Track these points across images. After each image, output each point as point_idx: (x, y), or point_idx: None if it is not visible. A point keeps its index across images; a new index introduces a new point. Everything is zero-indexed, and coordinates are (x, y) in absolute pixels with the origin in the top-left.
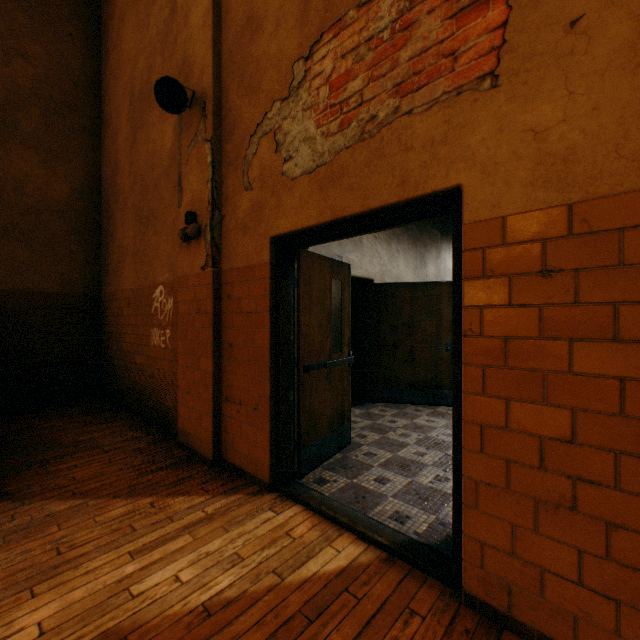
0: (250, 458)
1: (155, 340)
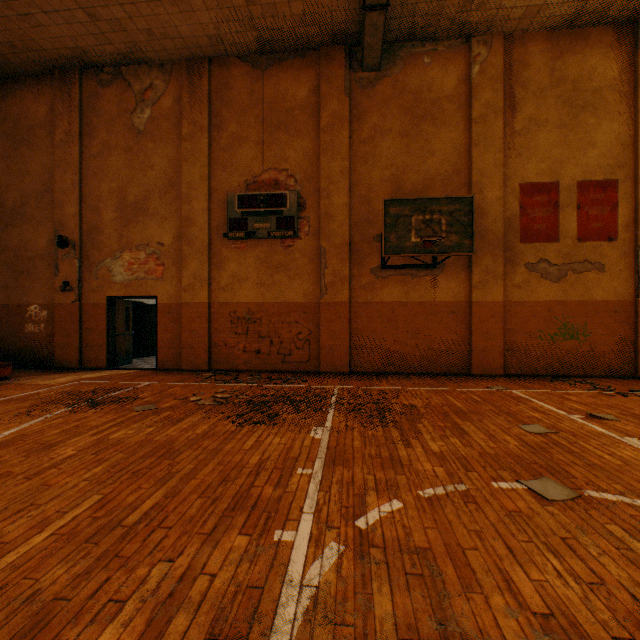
0: (98, 363)
1: (30, 329)
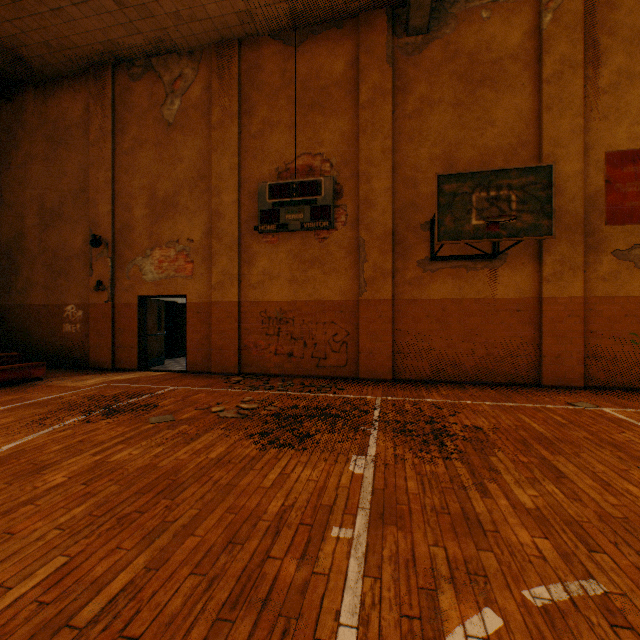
0: (130, 364)
1: (67, 329)
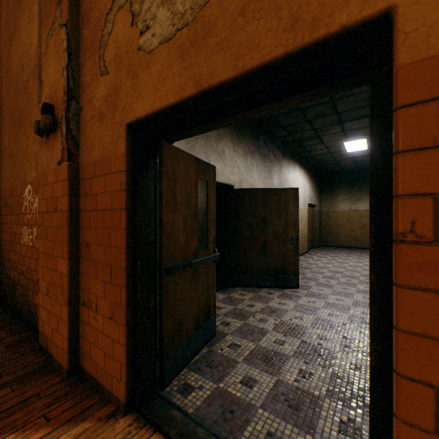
0: (106, 371)
1: (25, 238)
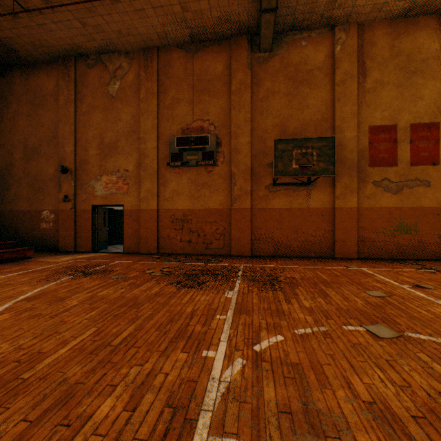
0: (86, 248)
1: (44, 226)
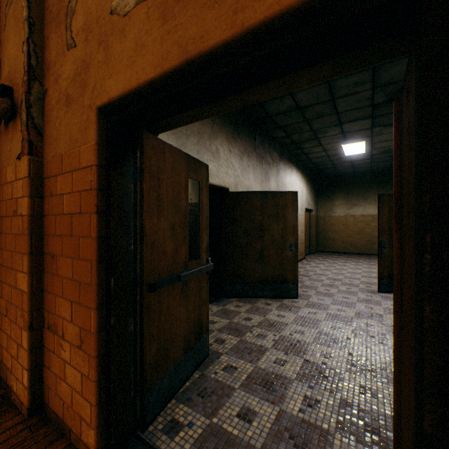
0: (74, 412)
1: None
